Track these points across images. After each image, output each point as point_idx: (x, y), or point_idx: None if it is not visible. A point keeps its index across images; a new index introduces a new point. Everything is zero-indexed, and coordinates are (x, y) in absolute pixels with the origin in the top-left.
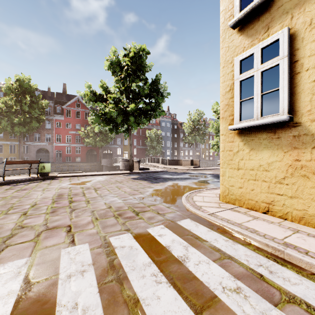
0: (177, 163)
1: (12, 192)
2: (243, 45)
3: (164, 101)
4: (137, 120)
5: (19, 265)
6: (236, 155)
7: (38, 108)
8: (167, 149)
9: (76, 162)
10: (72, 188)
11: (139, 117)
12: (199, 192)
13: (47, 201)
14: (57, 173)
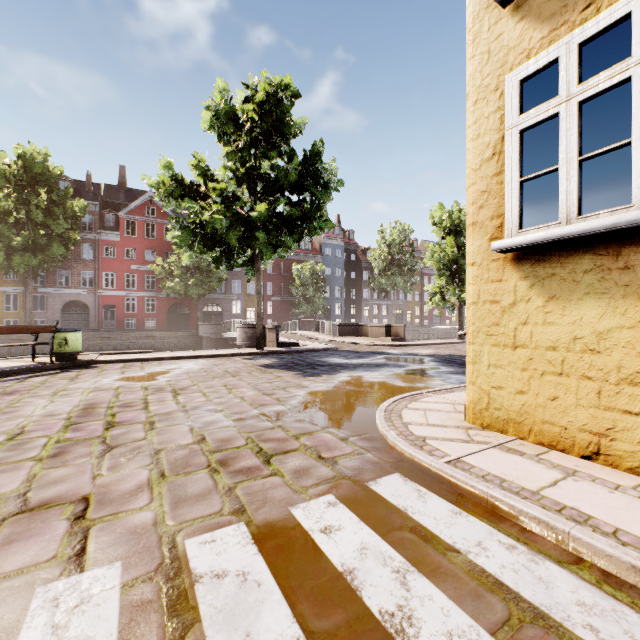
0: (358, 332)
1: None
2: (529, 42)
3: (331, 198)
4: (272, 240)
5: None
6: (510, 312)
7: (65, 215)
8: (336, 303)
9: (147, 329)
10: (123, 389)
11: (276, 232)
12: (414, 400)
13: (53, 422)
14: (98, 355)
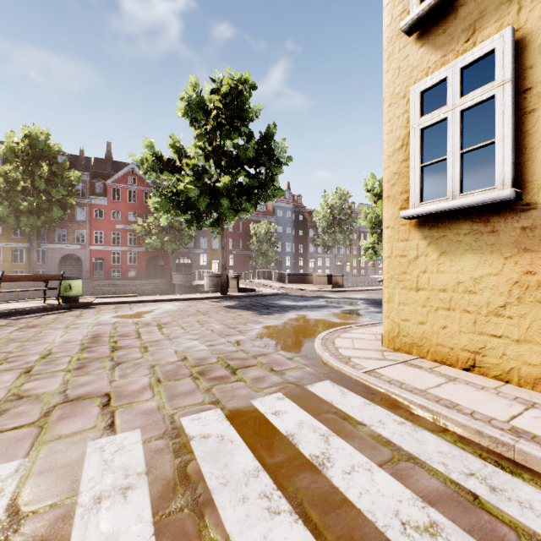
0: (305, 280)
1: (10, 332)
2: (427, 63)
3: (282, 171)
4: (234, 205)
5: (3, 474)
6: (414, 264)
7: (63, 184)
8: (287, 256)
9: (129, 278)
10: (119, 323)
11: (237, 199)
12: (345, 331)
13: (71, 347)
14: (94, 298)
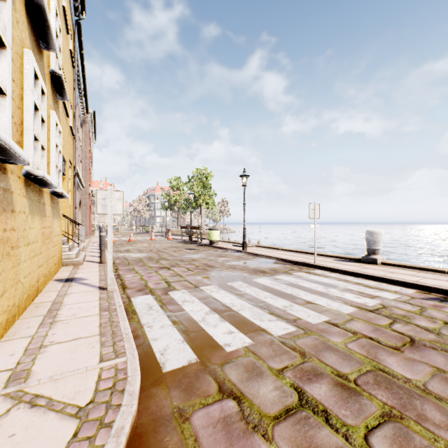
0: None
1: None
2: None
3: None
4: None
5: (341, 309)
6: None
7: None
8: None
9: None
10: None
11: None
12: None
13: None
14: None
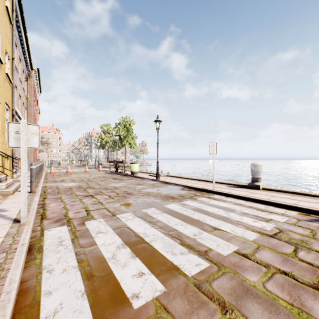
0: None
1: None
2: None
3: None
4: None
5: (246, 236)
6: None
7: None
8: None
9: None
10: None
11: None
12: None
13: None
14: None
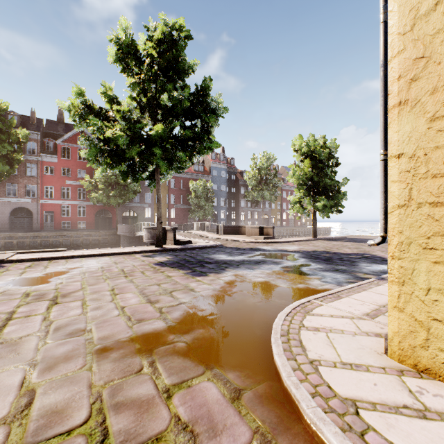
0: (238, 232)
1: None
2: None
3: (217, 124)
4: (167, 155)
5: None
6: None
7: (10, 140)
8: (221, 210)
9: (78, 229)
10: (1, 296)
11: (172, 150)
12: (306, 312)
13: None
14: (13, 254)
